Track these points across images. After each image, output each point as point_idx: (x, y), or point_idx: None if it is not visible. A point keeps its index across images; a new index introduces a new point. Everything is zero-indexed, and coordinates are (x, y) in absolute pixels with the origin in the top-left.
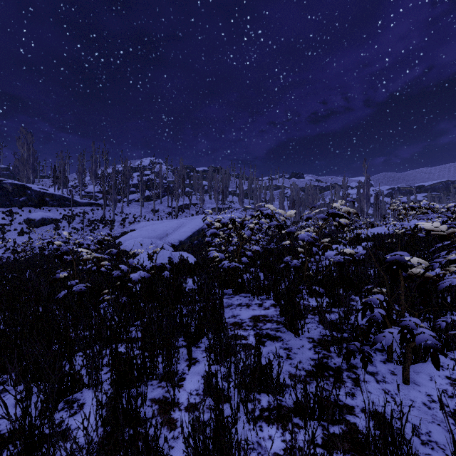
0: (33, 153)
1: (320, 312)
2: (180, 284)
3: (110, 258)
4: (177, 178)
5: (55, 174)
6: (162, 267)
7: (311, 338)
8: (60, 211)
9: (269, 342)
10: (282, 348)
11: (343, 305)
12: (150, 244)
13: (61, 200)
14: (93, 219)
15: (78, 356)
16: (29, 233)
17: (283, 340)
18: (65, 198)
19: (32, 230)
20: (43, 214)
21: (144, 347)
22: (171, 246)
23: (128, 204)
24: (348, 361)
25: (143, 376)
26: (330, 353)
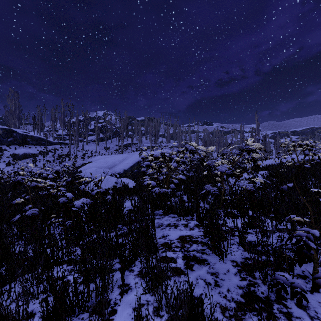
0: (19, 106)
1: (240, 235)
2: (118, 208)
3: (66, 184)
4: (122, 125)
5: (34, 121)
6: (105, 193)
7: (234, 261)
8: (38, 148)
9: (197, 266)
10: (209, 272)
11: (259, 228)
12: (102, 172)
13: (38, 140)
14: (62, 154)
15: (19, 280)
16: (14, 164)
17: (209, 263)
18: (42, 139)
19: (16, 162)
20: (24, 150)
21: (76, 279)
22: (117, 173)
23: (87, 143)
24: (279, 295)
25: (75, 308)
26: (255, 280)
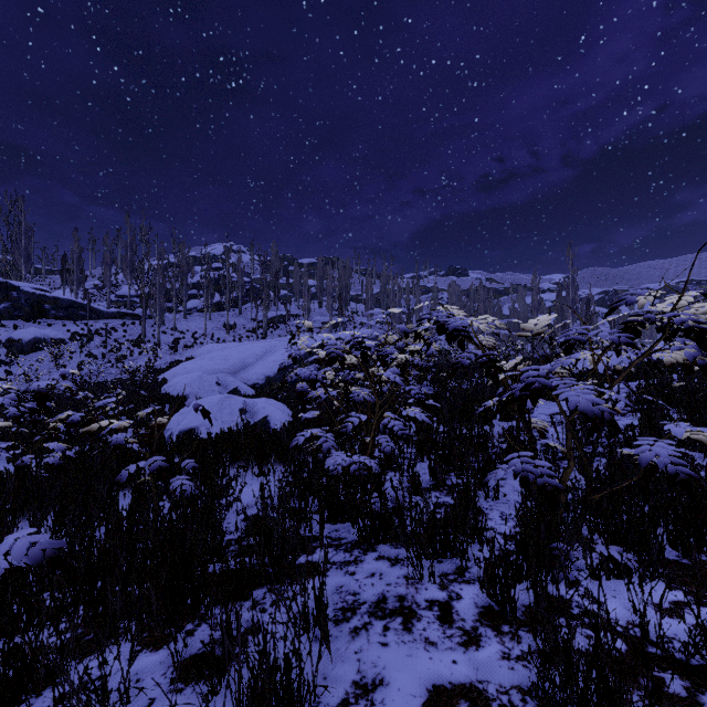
0: (27, 231)
1: None
2: (187, 555)
3: (71, 431)
4: (265, 273)
5: (64, 265)
6: (166, 473)
7: None
8: (69, 326)
9: None
10: None
11: None
12: (215, 383)
13: (71, 308)
14: (125, 339)
15: None
16: (10, 363)
17: None
18: (79, 305)
19: (12, 359)
20: (36, 331)
21: None
22: (251, 385)
23: (186, 315)
24: None
25: None
26: None
